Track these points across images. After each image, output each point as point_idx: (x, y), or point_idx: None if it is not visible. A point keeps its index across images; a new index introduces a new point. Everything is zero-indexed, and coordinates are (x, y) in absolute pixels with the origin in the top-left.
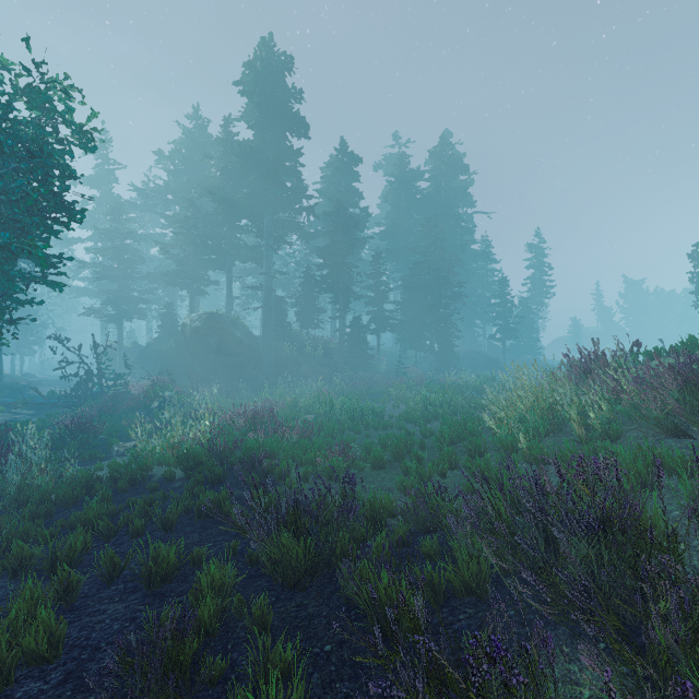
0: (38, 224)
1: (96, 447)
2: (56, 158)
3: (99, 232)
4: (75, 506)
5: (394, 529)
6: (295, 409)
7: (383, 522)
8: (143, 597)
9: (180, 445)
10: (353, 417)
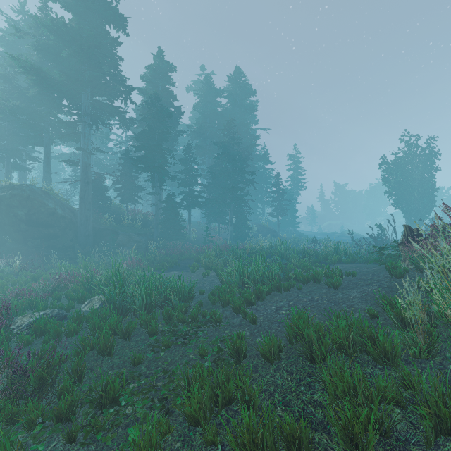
0: None
1: None
2: None
3: None
4: None
5: None
6: (88, 285)
7: None
8: None
9: None
10: (150, 304)
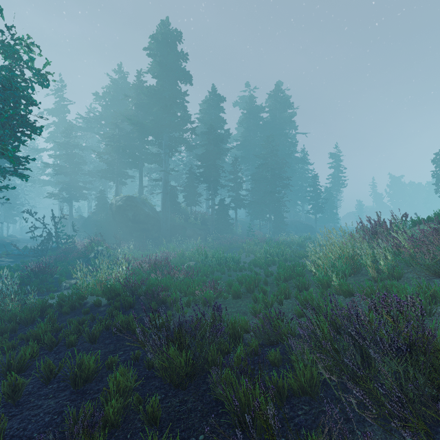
0: (11, 135)
1: (52, 283)
2: (20, 90)
3: (57, 144)
4: (33, 324)
5: (249, 342)
6: (182, 257)
7: (241, 337)
8: (70, 394)
9: (106, 282)
10: (220, 263)
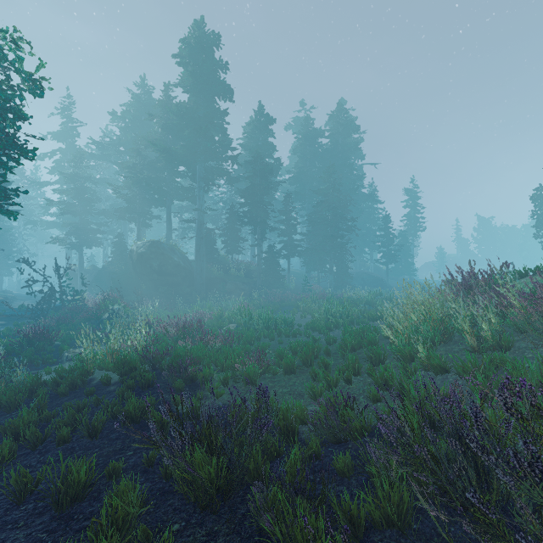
0: None
1: (51, 352)
2: (3, 99)
3: (63, 176)
4: (18, 409)
5: (306, 440)
6: (220, 319)
7: (296, 432)
8: (49, 521)
9: (119, 351)
10: (268, 326)
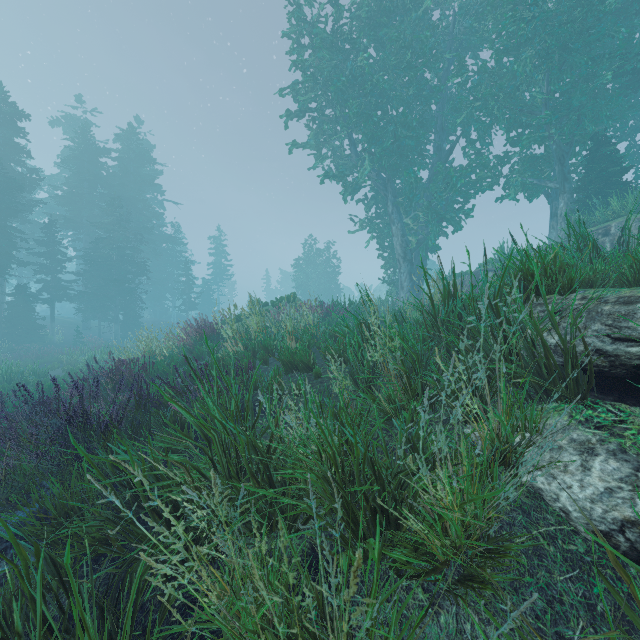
0: None
1: None
2: None
3: None
4: None
5: None
6: None
7: None
8: None
9: None
10: (11, 380)
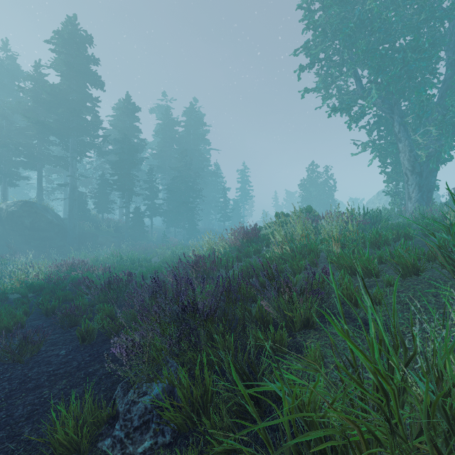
0: None
1: None
2: None
3: None
4: None
5: None
6: (97, 262)
7: None
8: (45, 319)
9: (24, 282)
10: (134, 263)
